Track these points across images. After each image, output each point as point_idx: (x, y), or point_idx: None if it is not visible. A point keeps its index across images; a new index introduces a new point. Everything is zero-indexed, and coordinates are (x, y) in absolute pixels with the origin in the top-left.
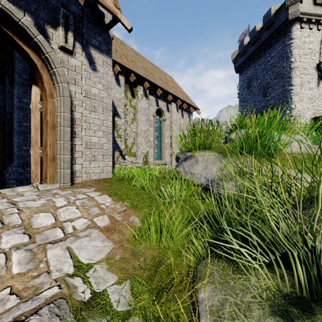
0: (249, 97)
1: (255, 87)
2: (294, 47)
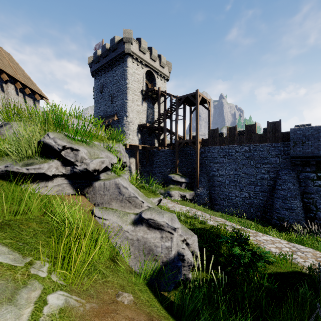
0: (102, 101)
1: (106, 93)
2: (128, 73)
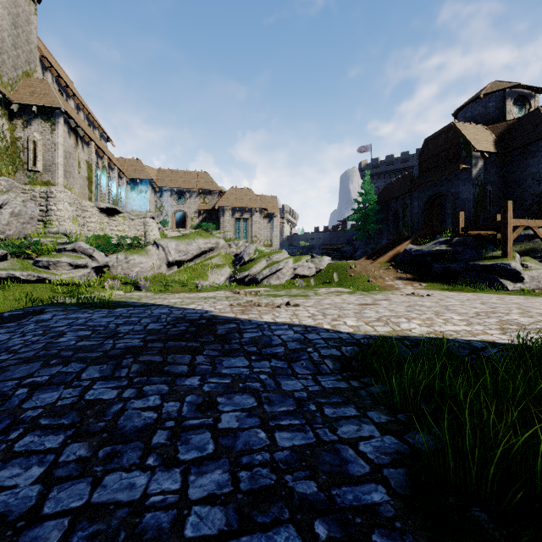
0: None
1: None
2: None
